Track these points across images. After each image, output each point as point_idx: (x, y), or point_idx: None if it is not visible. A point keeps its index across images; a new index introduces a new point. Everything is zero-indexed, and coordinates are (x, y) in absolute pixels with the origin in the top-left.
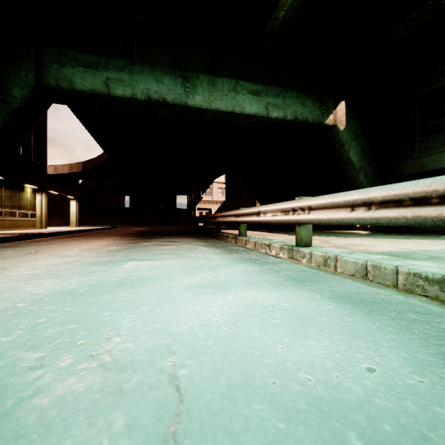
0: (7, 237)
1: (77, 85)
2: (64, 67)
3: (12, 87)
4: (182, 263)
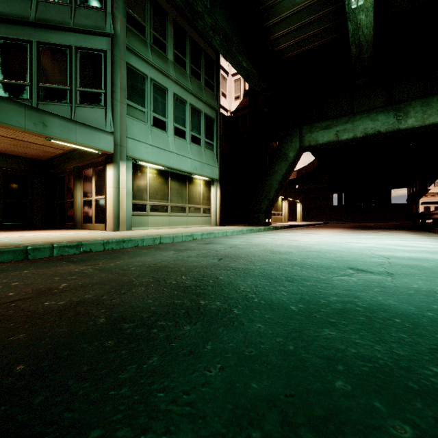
0: (286, 226)
1: (319, 141)
2: (312, 134)
3: (289, 153)
4: (390, 237)
